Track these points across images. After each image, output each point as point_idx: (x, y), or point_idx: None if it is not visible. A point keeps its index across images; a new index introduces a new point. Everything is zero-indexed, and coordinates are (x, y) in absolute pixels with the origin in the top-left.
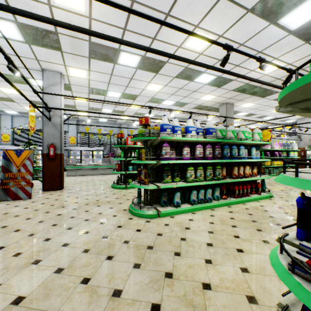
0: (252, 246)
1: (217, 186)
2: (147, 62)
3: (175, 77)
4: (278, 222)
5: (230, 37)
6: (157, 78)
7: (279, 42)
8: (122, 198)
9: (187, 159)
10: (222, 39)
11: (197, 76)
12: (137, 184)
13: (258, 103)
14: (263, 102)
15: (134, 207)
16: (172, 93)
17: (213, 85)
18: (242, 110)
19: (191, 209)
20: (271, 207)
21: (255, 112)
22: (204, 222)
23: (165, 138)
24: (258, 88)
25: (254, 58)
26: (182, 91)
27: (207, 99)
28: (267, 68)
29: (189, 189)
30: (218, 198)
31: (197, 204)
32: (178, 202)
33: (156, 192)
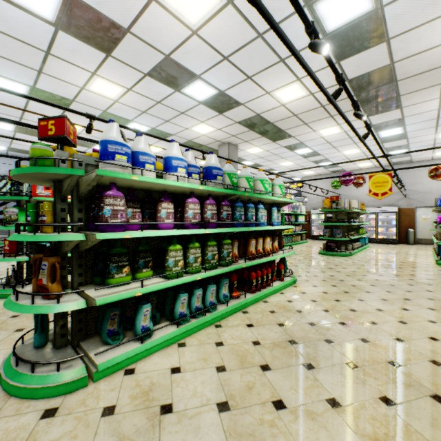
0: (318, 431)
1: (225, 277)
2: (81, 16)
3: (147, 74)
4: (327, 336)
5: (245, 10)
6: (111, 67)
7: (308, 49)
8: (3, 326)
9: (169, 228)
10: (232, 9)
11: (187, 82)
12: (27, 299)
13: (267, 150)
14: (273, 148)
15: (14, 368)
16: (144, 109)
17: (212, 107)
18: (248, 158)
19: (176, 335)
20: (304, 302)
21: (262, 163)
22: (206, 372)
23: (112, 175)
24: (271, 126)
25: (305, 18)
26: (162, 109)
27: (202, 132)
28: (325, 45)
29: (172, 291)
30: (226, 298)
31: (189, 322)
32: (147, 328)
33: (91, 308)
